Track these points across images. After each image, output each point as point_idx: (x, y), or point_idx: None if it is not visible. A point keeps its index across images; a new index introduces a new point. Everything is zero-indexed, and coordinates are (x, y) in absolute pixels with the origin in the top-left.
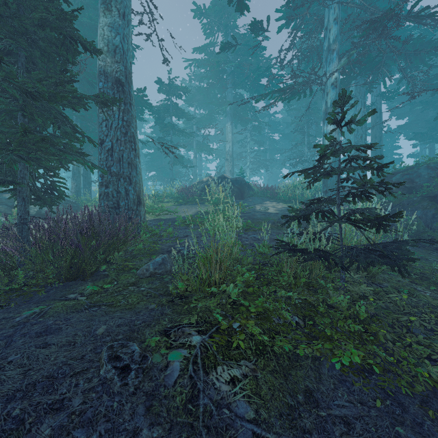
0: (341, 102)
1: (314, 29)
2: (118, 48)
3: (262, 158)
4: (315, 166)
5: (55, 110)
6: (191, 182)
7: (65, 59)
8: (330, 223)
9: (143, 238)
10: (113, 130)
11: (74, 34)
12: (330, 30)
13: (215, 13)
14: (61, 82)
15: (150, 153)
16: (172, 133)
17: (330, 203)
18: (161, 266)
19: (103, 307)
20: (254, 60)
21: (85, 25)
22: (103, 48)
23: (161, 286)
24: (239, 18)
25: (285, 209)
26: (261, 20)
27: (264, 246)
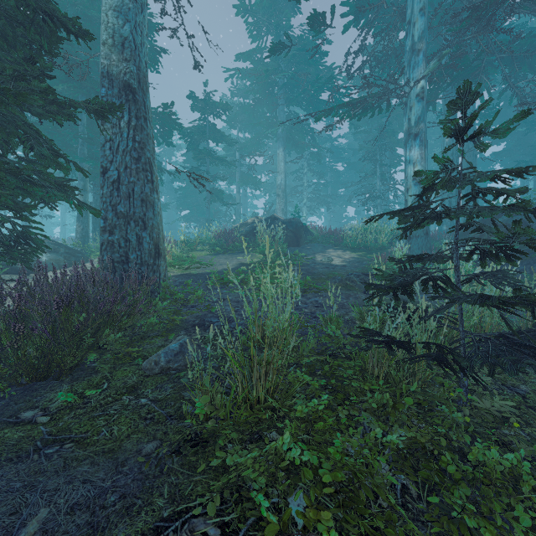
0: (463, 103)
1: (392, 24)
2: (128, 40)
3: (322, 193)
4: (419, 205)
5: (22, 121)
6: (233, 223)
7: (39, 46)
8: (453, 302)
9: (158, 307)
10: (120, 154)
11: (47, 5)
12: (414, 24)
13: (263, 10)
14: (23, 75)
15: (182, 187)
16: (209, 162)
17: (436, 262)
18: (178, 357)
19: (67, 446)
20: (313, 70)
21: (94, 21)
22: (107, 41)
23: (173, 396)
24: (294, 18)
25: (354, 259)
26: (323, 11)
27: (331, 318)
